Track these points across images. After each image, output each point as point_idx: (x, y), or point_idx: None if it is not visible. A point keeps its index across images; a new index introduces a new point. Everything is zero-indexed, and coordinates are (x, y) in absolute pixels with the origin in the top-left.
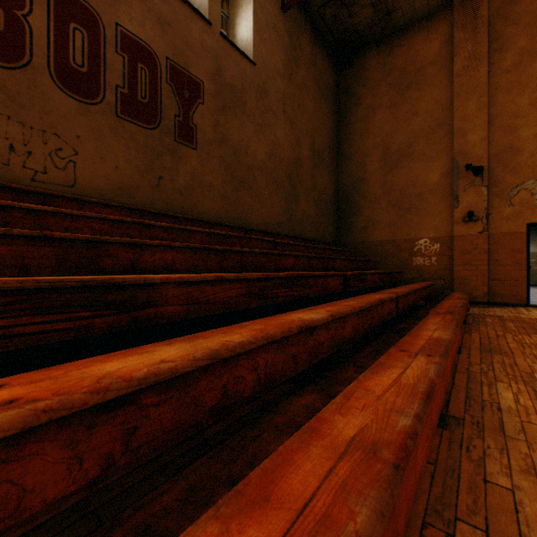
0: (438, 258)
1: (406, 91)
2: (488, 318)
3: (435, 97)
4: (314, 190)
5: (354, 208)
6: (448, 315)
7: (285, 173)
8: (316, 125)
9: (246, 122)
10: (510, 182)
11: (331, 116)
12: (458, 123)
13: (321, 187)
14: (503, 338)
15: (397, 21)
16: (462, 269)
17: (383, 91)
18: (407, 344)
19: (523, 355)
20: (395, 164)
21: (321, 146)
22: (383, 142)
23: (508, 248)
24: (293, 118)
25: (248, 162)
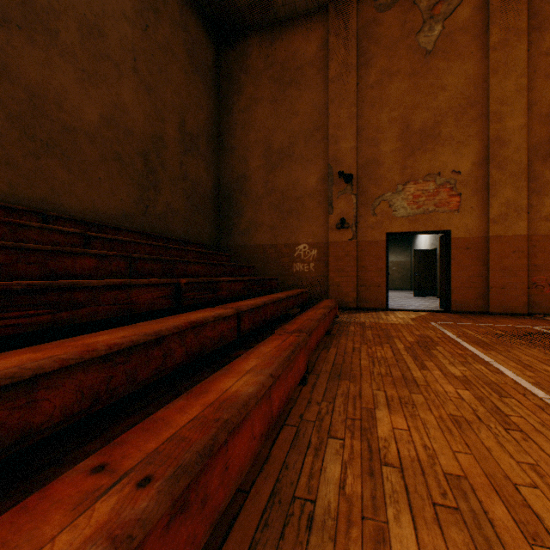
0: (316, 264)
1: (287, 88)
2: (352, 326)
3: (313, 100)
4: (185, 180)
5: (236, 207)
6: (292, 336)
7: (137, 150)
8: (188, 103)
9: (58, 59)
10: (374, 193)
11: (210, 99)
12: (333, 130)
13: (196, 178)
14: (359, 352)
15: (278, 10)
16: (336, 276)
17: (266, 84)
18: (148, 431)
19: (371, 377)
20: (277, 163)
21: (196, 130)
22: (265, 138)
23: (373, 256)
24: (151, 83)
25: (64, 120)
